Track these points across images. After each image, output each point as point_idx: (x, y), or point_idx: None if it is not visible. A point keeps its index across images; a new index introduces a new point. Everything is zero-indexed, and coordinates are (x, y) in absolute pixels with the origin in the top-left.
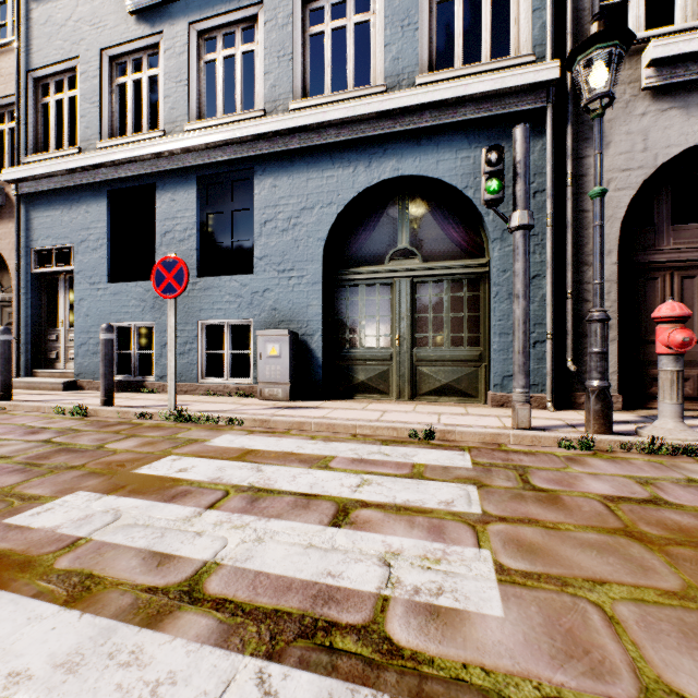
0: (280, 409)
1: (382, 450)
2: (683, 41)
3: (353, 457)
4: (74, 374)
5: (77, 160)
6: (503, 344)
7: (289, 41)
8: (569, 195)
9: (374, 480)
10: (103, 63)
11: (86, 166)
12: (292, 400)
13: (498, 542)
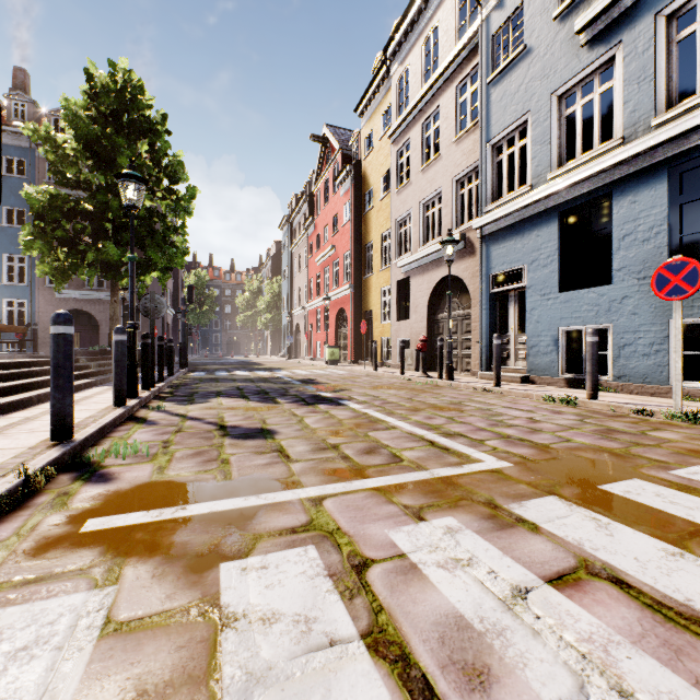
0: None
1: None
2: None
3: None
4: (525, 370)
5: (532, 196)
6: None
7: None
8: None
9: None
10: (551, 105)
11: (540, 198)
12: None
13: None
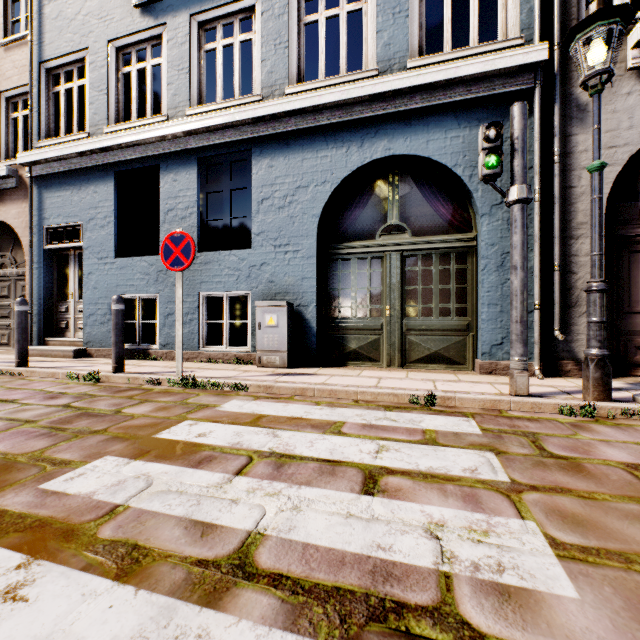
0: (280, 376)
1: (388, 416)
2: None
3: (363, 423)
4: (83, 343)
5: (87, 144)
6: (491, 314)
7: (285, 30)
8: (557, 172)
9: (391, 446)
10: (109, 54)
11: (95, 149)
12: (289, 367)
13: (540, 513)
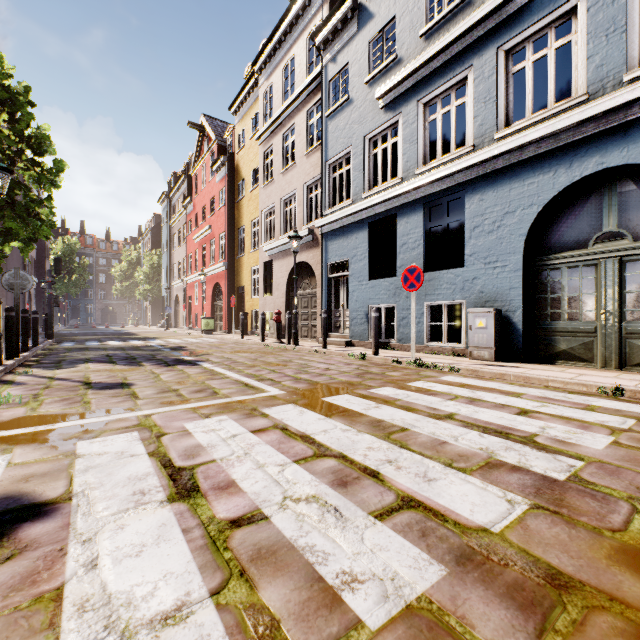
0: (486, 365)
1: (566, 396)
2: None
3: (540, 396)
4: (349, 336)
5: (352, 209)
6: None
7: (493, 87)
8: None
9: (551, 406)
10: (364, 145)
11: (357, 211)
12: (496, 361)
13: (625, 437)
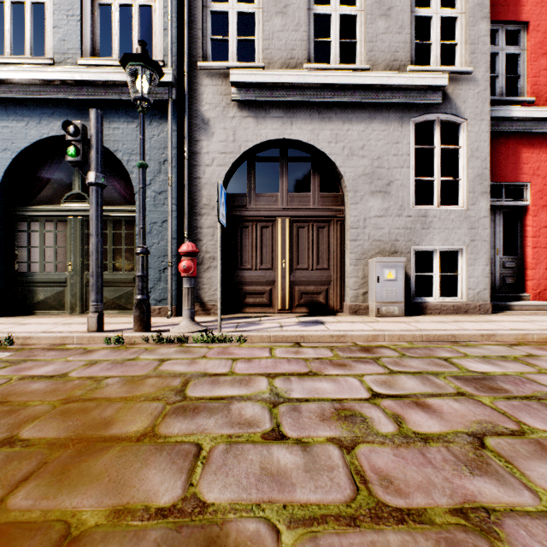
0: None
1: None
2: (247, 74)
3: None
4: None
5: None
6: None
7: None
8: (186, 166)
9: None
10: None
11: None
12: None
13: None
